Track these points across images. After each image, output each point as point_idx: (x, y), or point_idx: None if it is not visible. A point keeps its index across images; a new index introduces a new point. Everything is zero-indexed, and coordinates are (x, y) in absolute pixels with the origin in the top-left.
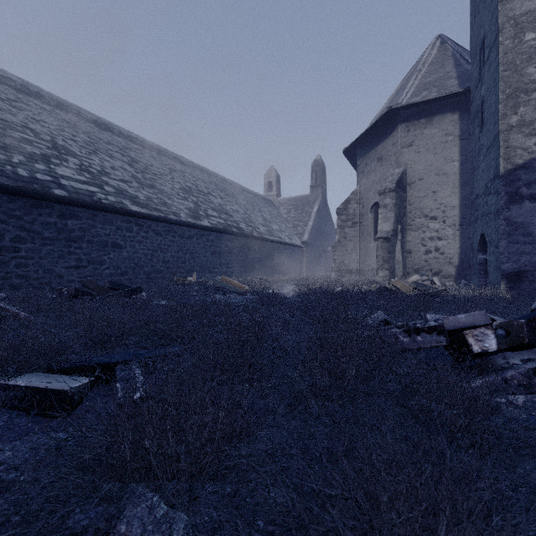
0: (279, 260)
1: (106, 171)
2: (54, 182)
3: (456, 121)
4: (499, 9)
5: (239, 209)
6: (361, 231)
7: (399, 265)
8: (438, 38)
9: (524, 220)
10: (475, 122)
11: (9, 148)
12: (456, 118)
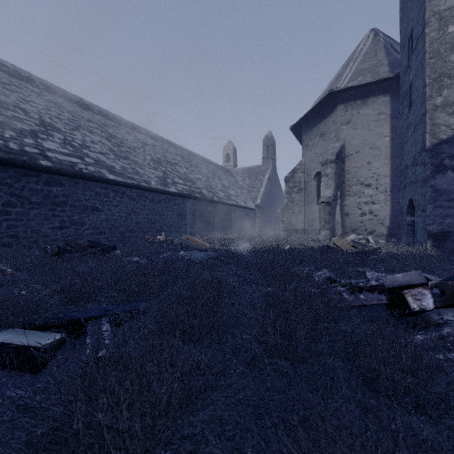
0: (235, 220)
1: (87, 144)
2: (40, 155)
3: (387, 102)
4: (426, 5)
5: (201, 177)
6: (306, 196)
7: (338, 225)
8: (371, 32)
9: (448, 188)
10: (404, 103)
11: (2, 125)
12: (388, 99)
